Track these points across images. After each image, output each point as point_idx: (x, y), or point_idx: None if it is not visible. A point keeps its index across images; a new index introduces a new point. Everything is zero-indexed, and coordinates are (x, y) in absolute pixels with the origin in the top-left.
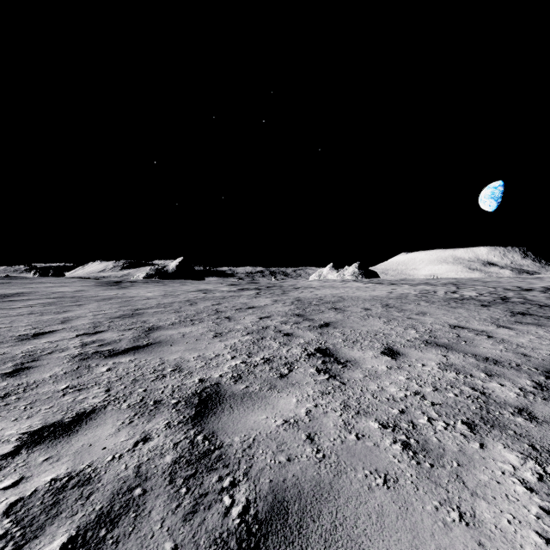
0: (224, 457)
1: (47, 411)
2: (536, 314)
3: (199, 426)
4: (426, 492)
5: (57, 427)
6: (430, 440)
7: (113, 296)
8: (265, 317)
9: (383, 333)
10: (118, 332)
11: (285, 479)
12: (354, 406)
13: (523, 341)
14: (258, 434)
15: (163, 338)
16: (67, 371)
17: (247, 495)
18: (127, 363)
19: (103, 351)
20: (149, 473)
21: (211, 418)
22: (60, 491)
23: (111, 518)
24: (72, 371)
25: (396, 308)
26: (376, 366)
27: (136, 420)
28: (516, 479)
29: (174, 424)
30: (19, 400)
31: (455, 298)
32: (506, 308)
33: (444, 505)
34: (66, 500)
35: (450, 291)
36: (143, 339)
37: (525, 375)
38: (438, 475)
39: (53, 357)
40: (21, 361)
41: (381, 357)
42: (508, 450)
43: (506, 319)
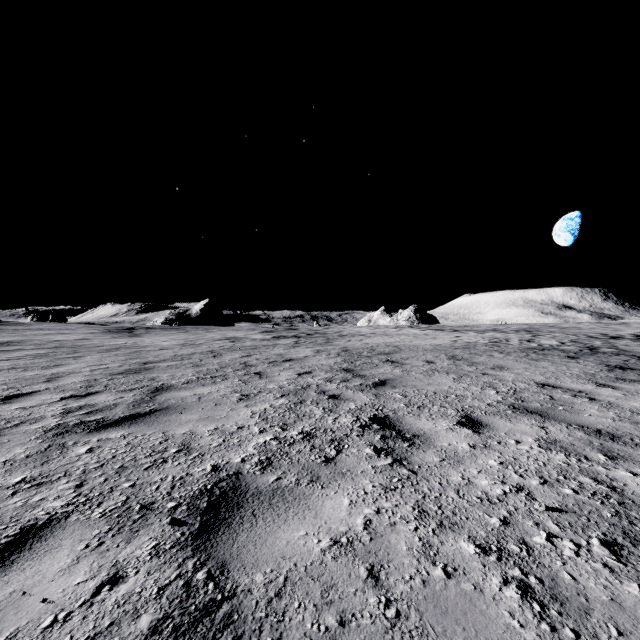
0: (236, 618)
1: None
2: (638, 368)
3: (203, 552)
4: None
5: None
6: (561, 578)
7: (120, 346)
8: (306, 373)
9: (455, 394)
10: (115, 393)
11: None
12: (434, 513)
13: (637, 405)
14: (292, 567)
15: (173, 402)
16: (31, 453)
17: None
18: (117, 441)
19: (89, 421)
20: None
21: (223, 535)
22: None
23: None
24: (38, 453)
25: (466, 361)
26: (455, 444)
27: (108, 541)
28: None
29: (165, 547)
30: None
31: (534, 348)
32: (599, 360)
33: None
34: None
35: (525, 339)
36: (146, 403)
37: None
38: None
39: (19, 430)
40: None
41: (459, 430)
42: None
43: (604, 375)
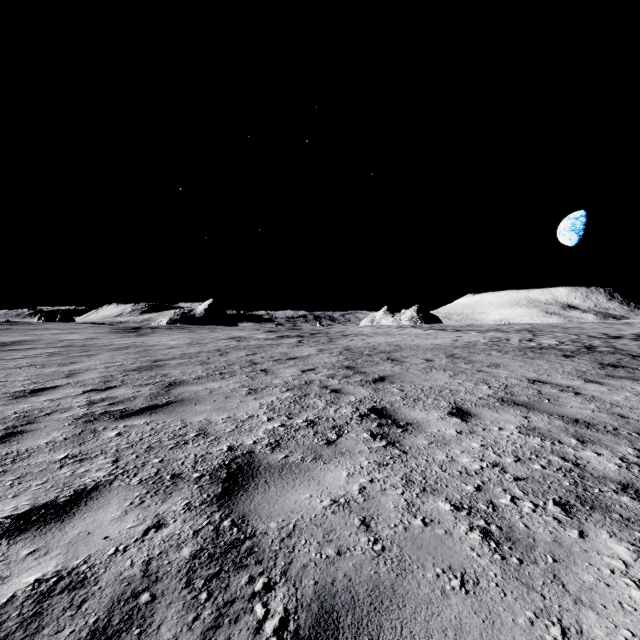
0: (257, 550)
1: (39, 487)
2: (630, 366)
3: (227, 508)
4: (516, 599)
5: (48, 509)
6: (516, 526)
7: (129, 345)
8: (309, 370)
9: (450, 388)
10: (133, 387)
11: (334, 579)
12: (419, 482)
13: (618, 399)
14: (299, 518)
15: (187, 395)
16: (68, 436)
17: (285, 602)
18: (141, 427)
19: (113, 411)
20: (160, 572)
21: (242, 496)
22: (45, 596)
23: (107, 636)
24: (74, 436)
25: (463, 359)
26: (444, 430)
27: (148, 500)
28: (630, 579)
29: (196, 504)
30: (5, 474)
31: (532, 347)
32: (593, 358)
33: (541, 617)
34: (51, 610)
35: (526, 339)
36: (162, 396)
37: (625, 442)
38: (530, 575)
39: (53, 418)
40: (13, 424)
41: (449, 419)
42: (615, 540)
43: (595, 372)
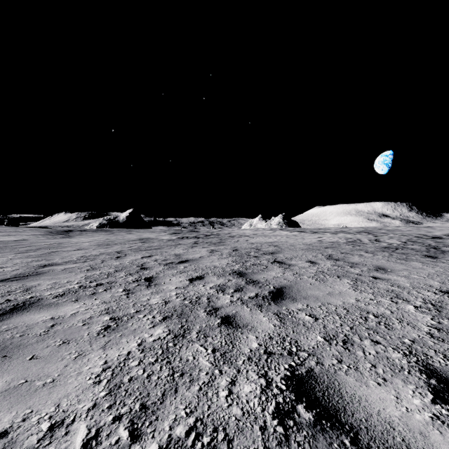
0: None
1: None
2: None
3: None
4: None
5: None
6: None
7: (43, 247)
8: (198, 278)
9: (372, 312)
10: None
11: None
12: None
13: None
14: None
15: (6, 337)
16: None
17: None
18: None
19: None
20: None
21: None
22: None
23: None
24: None
25: (345, 261)
26: None
27: None
28: None
29: None
30: None
31: (388, 247)
32: None
33: None
34: None
35: (373, 239)
36: None
37: None
38: None
39: None
40: None
41: None
42: None
43: None
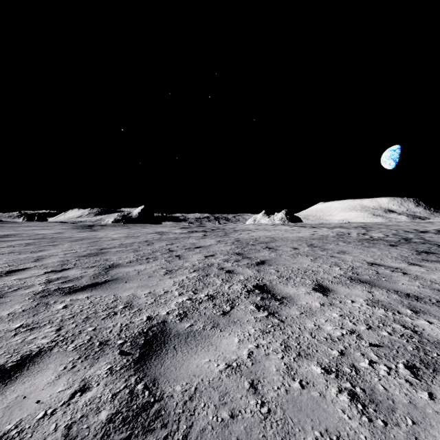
0: (163, 413)
1: None
2: (438, 252)
3: (141, 372)
4: None
5: None
6: (377, 388)
7: (84, 238)
8: (210, 255)
9: (312, 270)
10: (81, 269)
11: None
12: (294, 347)
13: (435, 277)
14: (200, 381)
15: (120, 275)
16: (26, 309)
17: None
18: (83, 300)
19: (64, 287)
20: (78, 437)
21: (154, 361)
22: None
23: None
24: (30, 309)
25: (320, 248)
26: (310, 303)
27: (78, 365)
28: None
29: (116, 369)
30: None
31: (367, 239)
32: (411, 247)
33: None
34: None
35: (361, 233)
36: (102, 276)
37: None
38: (395, 438)
39: (17, 293)
40: None
41: (314, 294)
42: None
43: (414, 257)
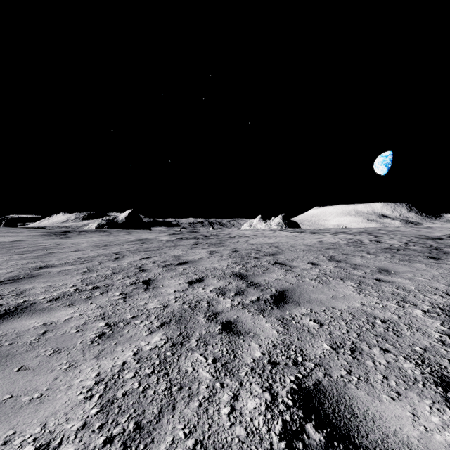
0: None
1: None
2: None
3: None
4: None
5: None
6: None
7: (40, 248)
8: (197, 280)
9: (378, 317)
10: None
11: None
12: None
13: None
14: None
15: None
16: None
17: None
18: None
19: None
20: None
21: None
22: None
23: None
24: None
25: (347, 263)
26: None
27: None
28: None
29: None
30: None
31: (390, 248)
32: None
33: None
34: None
35: (374, 240)
36: None
37: None
38: None
39: None
40: None
41: None
42: None
43: None
